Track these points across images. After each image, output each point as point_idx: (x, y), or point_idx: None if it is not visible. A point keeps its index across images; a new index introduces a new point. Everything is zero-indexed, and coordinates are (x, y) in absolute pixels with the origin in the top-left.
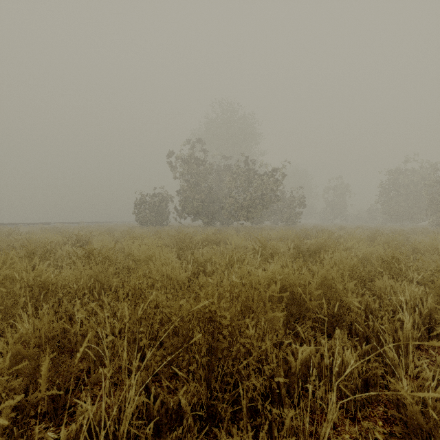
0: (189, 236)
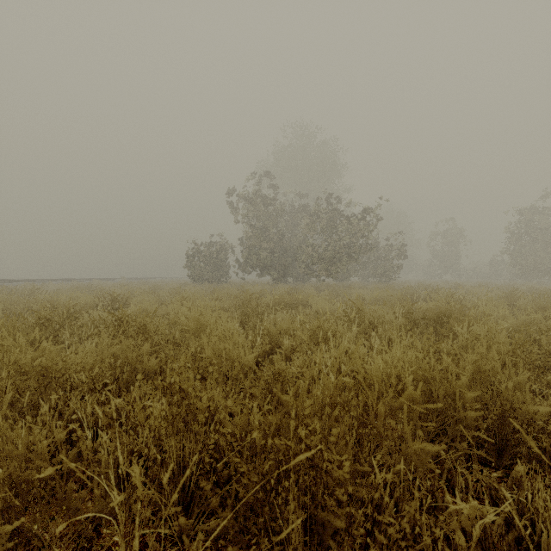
0: (255, 296)
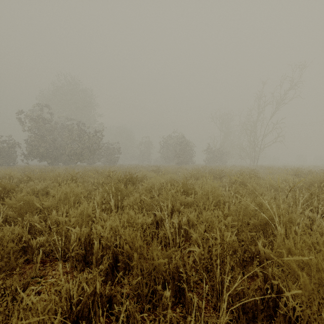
0: (32, 169)
